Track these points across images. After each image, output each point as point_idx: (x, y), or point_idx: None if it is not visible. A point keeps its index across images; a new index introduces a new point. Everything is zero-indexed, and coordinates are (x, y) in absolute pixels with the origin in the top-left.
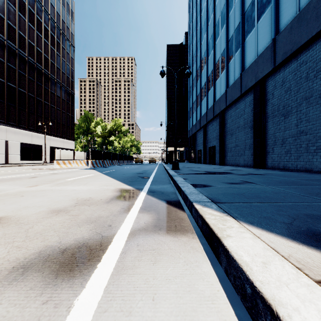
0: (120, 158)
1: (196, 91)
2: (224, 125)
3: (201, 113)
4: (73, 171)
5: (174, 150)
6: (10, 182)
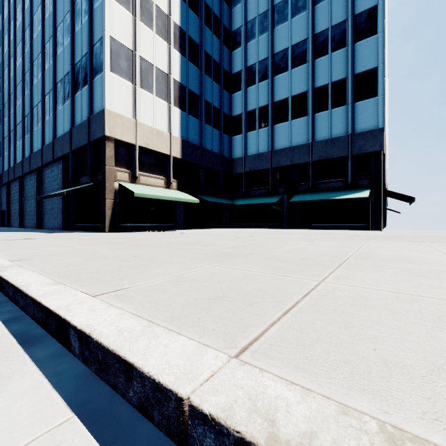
0: None
1: None
2: (10, 195)
3: None
4: None
5: None
6: None
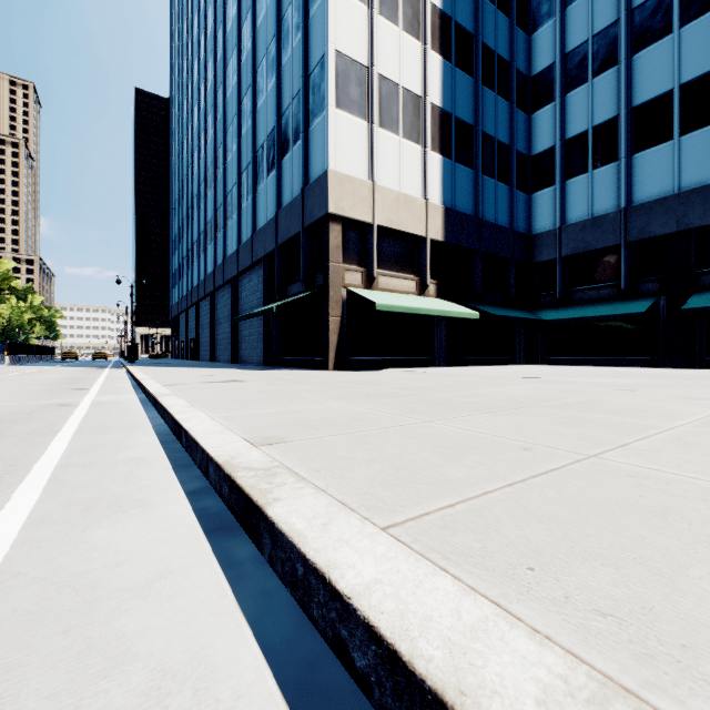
0: (37, 351)
1: (179, 255)
2: (200, 318)
3: (184, 291)
4: (15, 366)
5: (131, 347)
6: (8, 369)
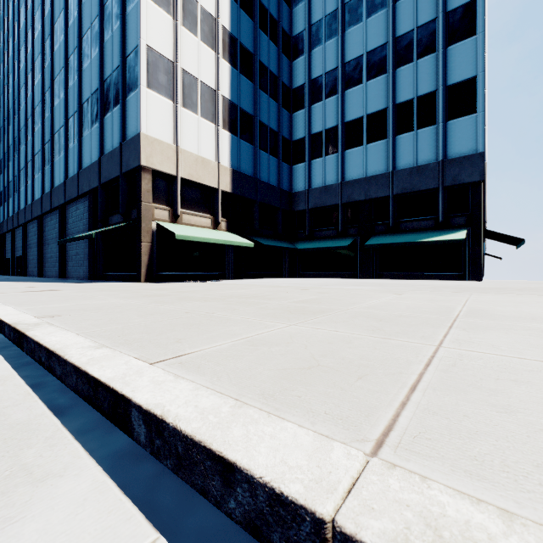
0: None
1: (4, 179)
2: (28, 238)
3: (9, 212)
4: None
5: None
6: None
